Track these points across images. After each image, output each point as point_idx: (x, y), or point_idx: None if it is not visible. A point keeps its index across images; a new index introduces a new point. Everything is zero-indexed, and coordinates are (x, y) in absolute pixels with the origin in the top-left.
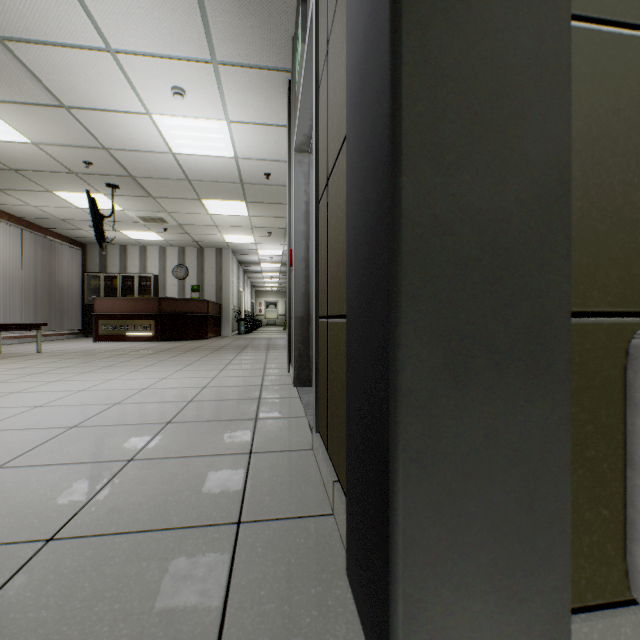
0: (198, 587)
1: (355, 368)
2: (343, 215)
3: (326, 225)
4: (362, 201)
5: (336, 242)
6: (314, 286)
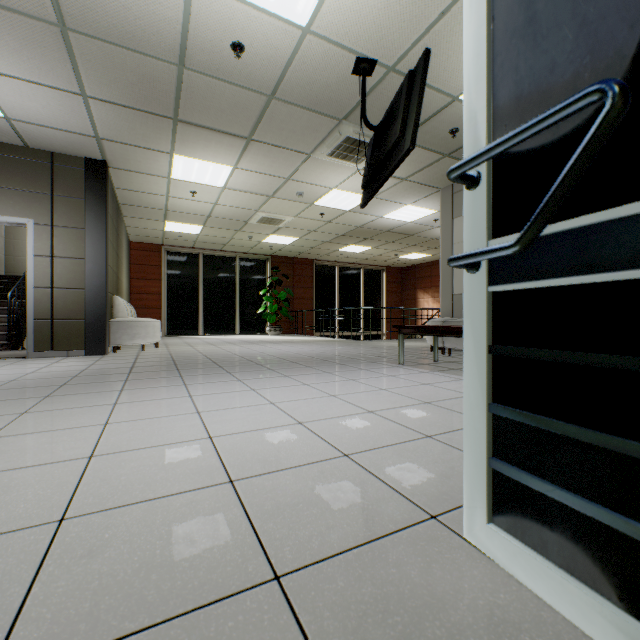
0: (81, 358)
1: (92, 326)
2: (74, 302)
3: (51, 298)
4: (96, 306)
5: (66, 305)
6: (32, 310)
